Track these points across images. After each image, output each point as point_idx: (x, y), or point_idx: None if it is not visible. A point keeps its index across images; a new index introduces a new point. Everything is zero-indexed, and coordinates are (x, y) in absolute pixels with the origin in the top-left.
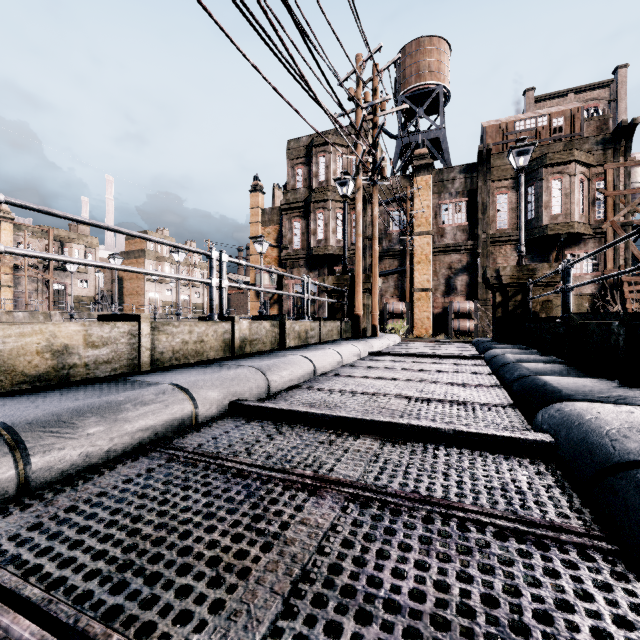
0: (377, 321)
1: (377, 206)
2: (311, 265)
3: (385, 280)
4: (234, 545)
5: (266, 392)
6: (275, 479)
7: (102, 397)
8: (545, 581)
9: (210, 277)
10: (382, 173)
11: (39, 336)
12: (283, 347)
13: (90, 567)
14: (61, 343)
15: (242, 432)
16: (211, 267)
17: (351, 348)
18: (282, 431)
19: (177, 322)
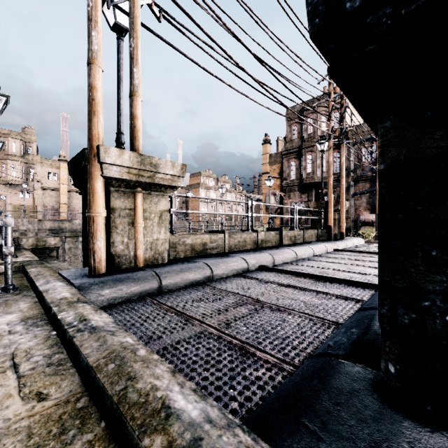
0: (344, 230)
1: (344, 156)
2: (302, 190)
3: (359, 198)
4: (266, 291)
5: (273, 264)
6: (276, 284)
7: (222, 259)
8: (339, 303)
9: (247, 212)
10: (347, 135)
11: (199, 239)
12: (281, 244)
13: (236, 290)
14: (204, 241)
15: (264, 274)
16: (248, 208)
17: (321, 246)
18: (279, 275)
19: (236, 233)
